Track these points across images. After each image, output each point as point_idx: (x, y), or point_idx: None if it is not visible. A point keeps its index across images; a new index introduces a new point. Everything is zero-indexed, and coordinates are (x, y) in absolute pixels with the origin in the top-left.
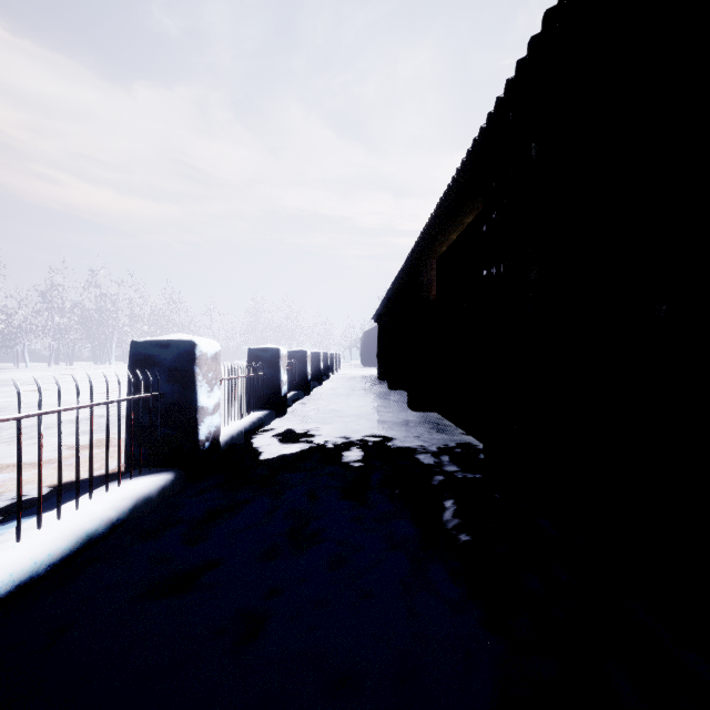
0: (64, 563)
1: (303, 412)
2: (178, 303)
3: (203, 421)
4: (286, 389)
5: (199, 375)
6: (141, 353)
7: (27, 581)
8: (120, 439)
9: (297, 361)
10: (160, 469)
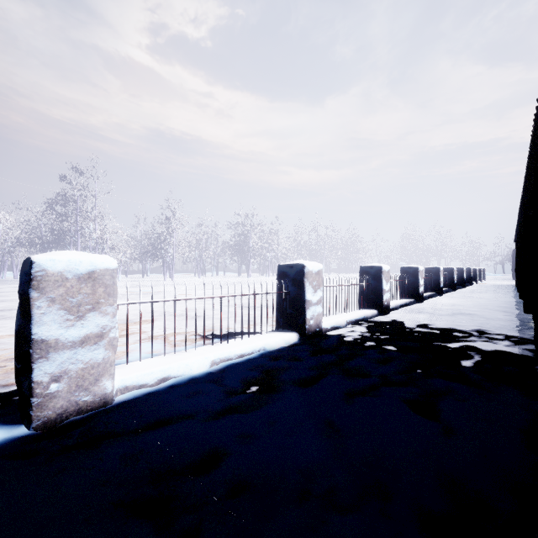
0: (404, 305)
1: (451, 296)
2: (356, 236)
3: (420, 287)
4: (442, 285)
5: (419, 275)
6: (403, 270)
7: (402, 305)
8: (405, 288)
9: (448, 273)
10: (409, 298)
